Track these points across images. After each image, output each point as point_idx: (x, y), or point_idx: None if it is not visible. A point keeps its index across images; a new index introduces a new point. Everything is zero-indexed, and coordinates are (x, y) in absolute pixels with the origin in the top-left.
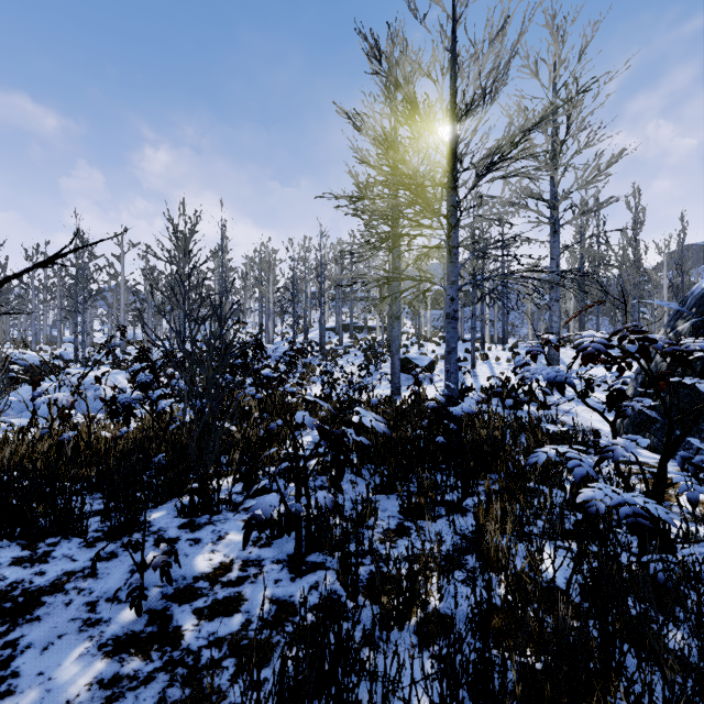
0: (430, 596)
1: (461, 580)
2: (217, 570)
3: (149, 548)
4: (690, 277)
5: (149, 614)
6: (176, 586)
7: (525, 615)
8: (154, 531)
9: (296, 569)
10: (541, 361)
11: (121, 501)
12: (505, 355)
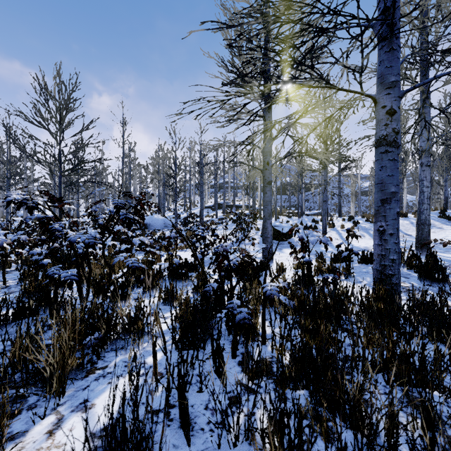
0: None
1: None
2: None
3: None
4: None
5: None
6: None
7: None
8: None
9: None
10: None
11: None
12: (347, 224)
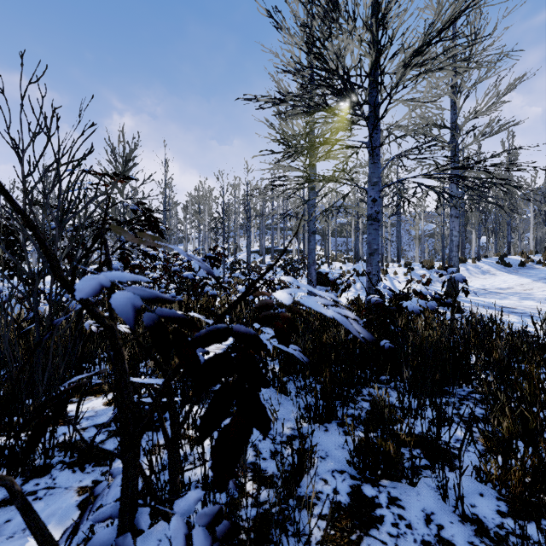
0: None
1: None
2: None
3: None
4: None
5: None
6: None
7: None
8: None
9: None
10: (433, 275)
11: None
12: (401, 271)
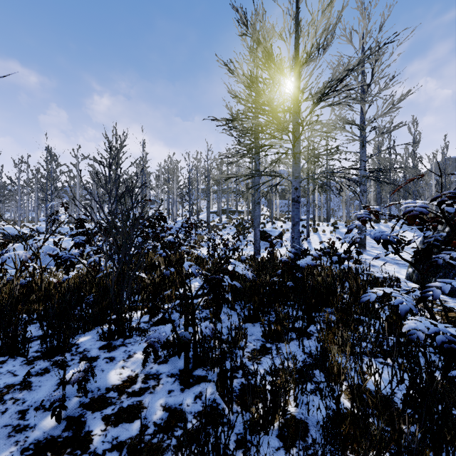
0: (289, 405)
1: (313, 392)
2: (125, 382)
3: (74, 365)
4: (449, 178)
5: (67, 420)
6: (92, 396)
7: (368, 425)
8: (80, 352)
9: (185, 382)
10: (353, 232)
11: (54, 329)
12: (329, 229)
